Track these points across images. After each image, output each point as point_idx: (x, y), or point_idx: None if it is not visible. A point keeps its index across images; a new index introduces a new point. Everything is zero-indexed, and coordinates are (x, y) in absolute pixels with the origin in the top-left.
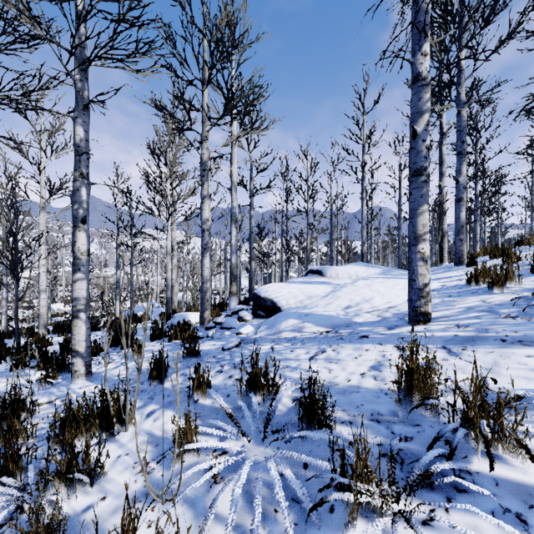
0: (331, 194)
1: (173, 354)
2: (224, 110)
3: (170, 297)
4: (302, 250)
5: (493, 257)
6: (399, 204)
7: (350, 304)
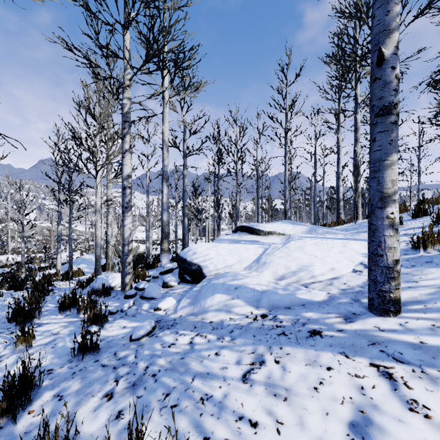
0: (257, 158)
1: (70, 342)
2: (146, 55)
3: (100, 255)
4: (232, 207)
5: (415, 216)
6: (314, 167)
7: (286, 273)
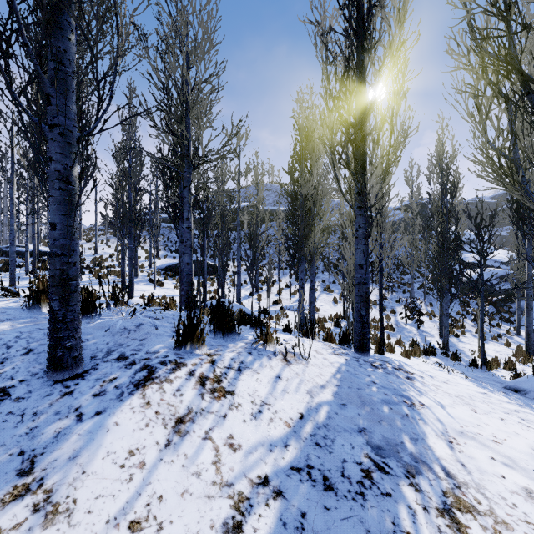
0: None
1: None
2: None
3: None
4: None
5: None
6: None
7: None
